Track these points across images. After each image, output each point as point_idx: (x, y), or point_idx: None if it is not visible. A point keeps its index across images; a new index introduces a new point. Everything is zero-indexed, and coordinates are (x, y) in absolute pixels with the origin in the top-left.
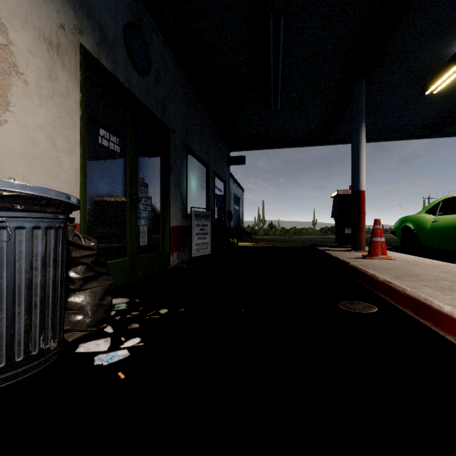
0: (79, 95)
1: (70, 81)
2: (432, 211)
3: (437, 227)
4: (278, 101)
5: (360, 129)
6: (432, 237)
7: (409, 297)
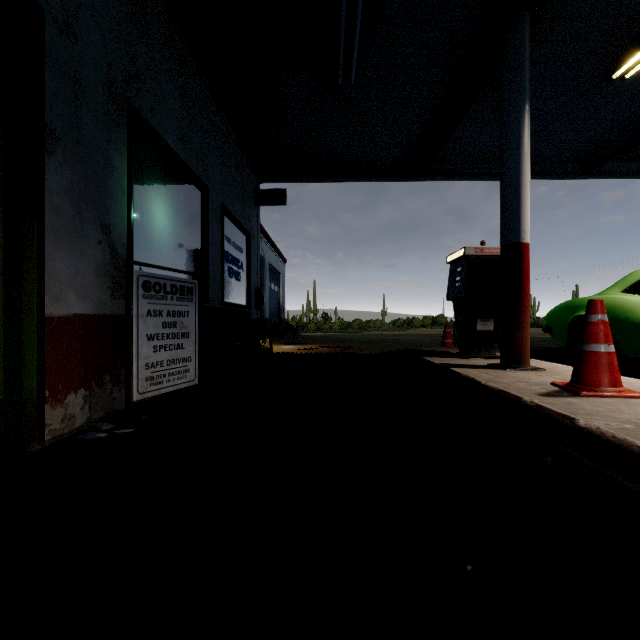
0: None
1: None
2: None
3: None
4: (352, 60)
5: (521, 116)
6: None
7: None
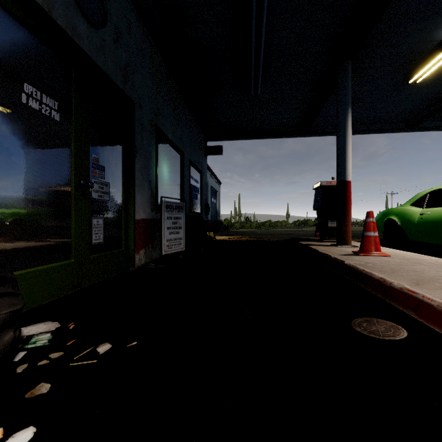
0: None
1: None
2: (418, 204)
3: (427, 220)
4: (258, 84)
5: (346, 115)
6: (420, 231)
7: None
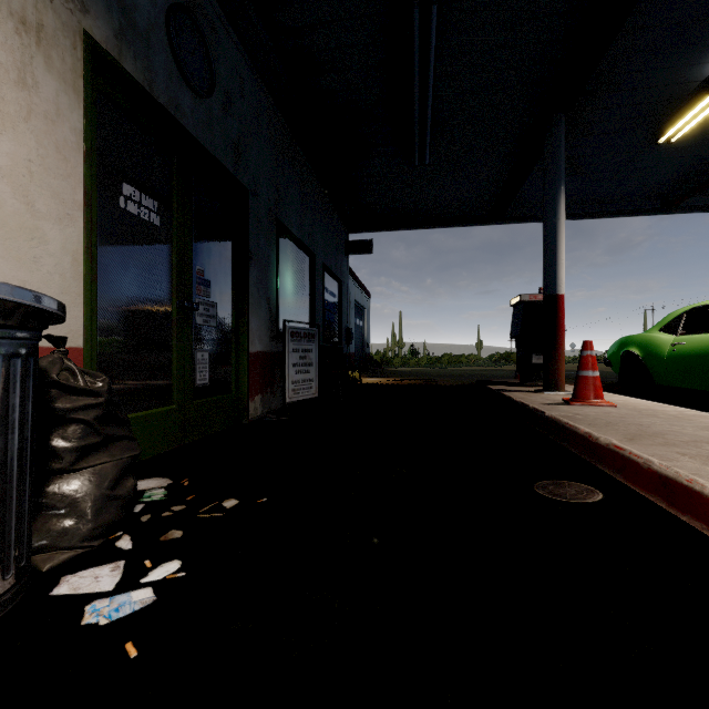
0: (81, 121)
1: (64, 94)
2: (670, 329)
3: (680, 354)
4: (426, 151)
5: (557, 196)
6: (671, 370)
7: (658, 475)
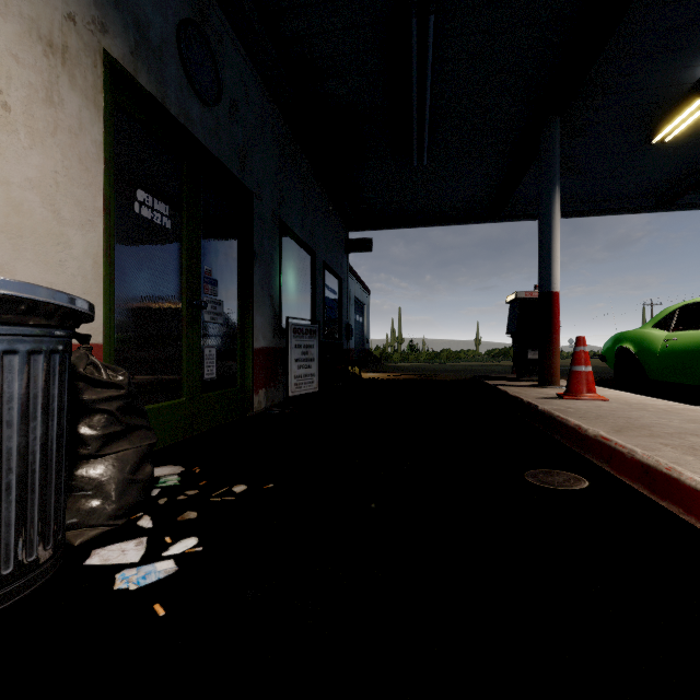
0: (101, 133)
1: (86, 109)
2: (663, 325)
3: (673, 349)
4: (424, 152)
5: (552, 196)
6: (663, 365)
7: (640, 464)
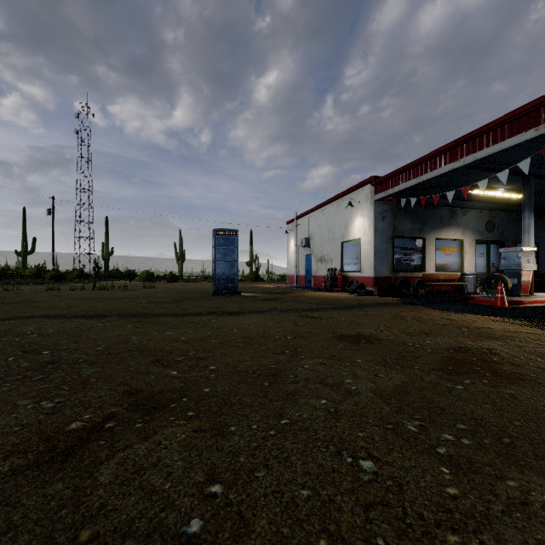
0: (475, 250)
1: (473, 248)
2: None
3: None
4: None
5: None
6: None
7: None
